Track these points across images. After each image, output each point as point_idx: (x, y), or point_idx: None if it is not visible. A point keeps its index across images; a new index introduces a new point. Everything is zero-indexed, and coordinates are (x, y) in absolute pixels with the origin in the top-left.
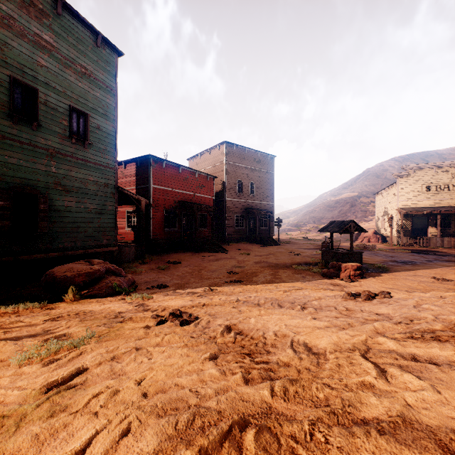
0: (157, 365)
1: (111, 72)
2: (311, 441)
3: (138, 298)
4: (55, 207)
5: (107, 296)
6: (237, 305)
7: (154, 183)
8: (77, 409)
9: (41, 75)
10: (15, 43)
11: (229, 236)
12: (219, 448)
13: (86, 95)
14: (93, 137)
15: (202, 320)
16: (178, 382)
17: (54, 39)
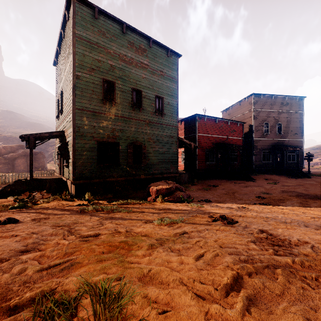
0: (221, 238)
1: (174, 69)
2: (315, 281)
3: (195, 206)
4: (148, 151)
5: (177, 202)
6: (266, 220)
7: (199, 132)
8: (193, 243)
9: (143, 83)
10: (133, 70)
11: (256, 168)
12: (262, 269)
13: (162, 87)
14: (166, 110)
15: (241, 223)
16: (235, 246)
17: (148, 61)
